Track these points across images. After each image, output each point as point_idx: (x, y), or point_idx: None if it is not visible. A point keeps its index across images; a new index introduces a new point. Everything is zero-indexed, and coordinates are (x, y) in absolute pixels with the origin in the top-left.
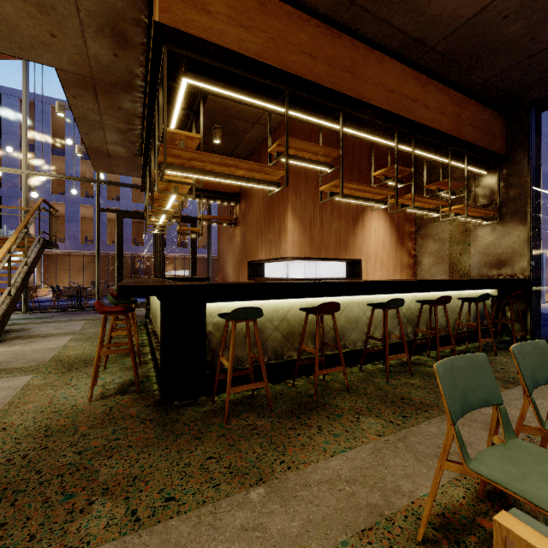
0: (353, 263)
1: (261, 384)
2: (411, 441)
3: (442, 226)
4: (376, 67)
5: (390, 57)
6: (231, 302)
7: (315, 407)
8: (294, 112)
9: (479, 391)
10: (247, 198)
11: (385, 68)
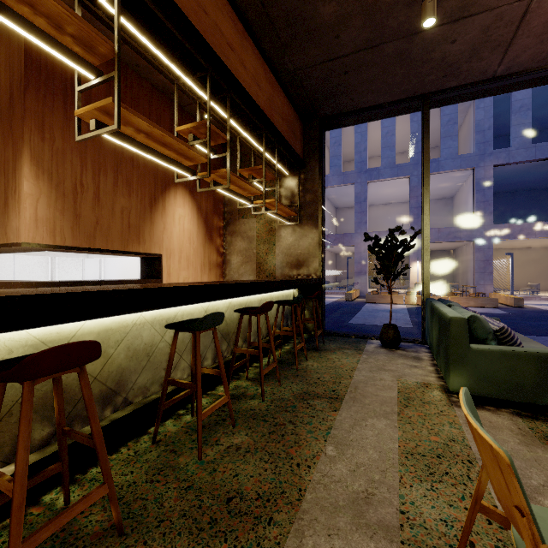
0: (150, 259)
1: None
2: None
3: (250, 223)
4: None
5: None
6: None
7: None
8: None
9: None
10: None
11: None
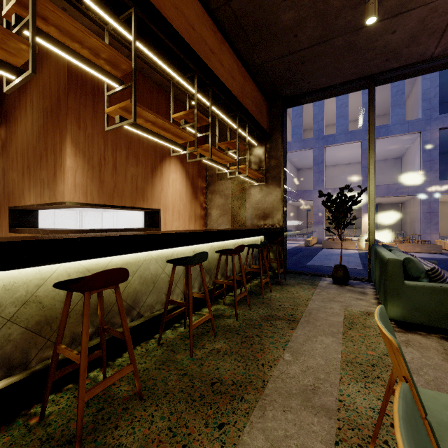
0: (151, 212)
1: None
2: None
3: (226, 184)
4: None
5: None
6: None
7: None
8: None
9: None
10: (9, 122)
11: None
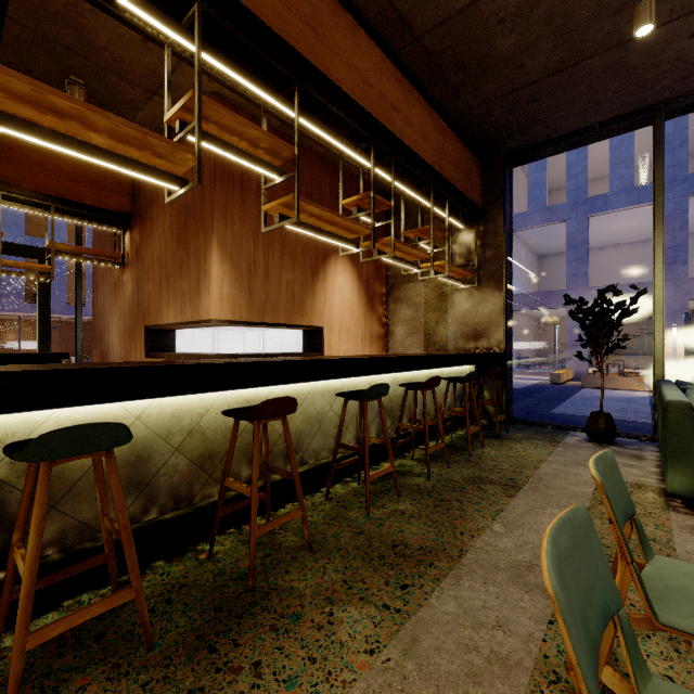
0: (311, 331)
1: (124, 594)
2: (425, 649)
3: (417, 288)
4: (348, 37)
5: (366, 33)
6: (66, 408)
7: (250, 605)
8: (215, 60)
9: (595, 596)
10: (144, 222)
11: (360, 46)
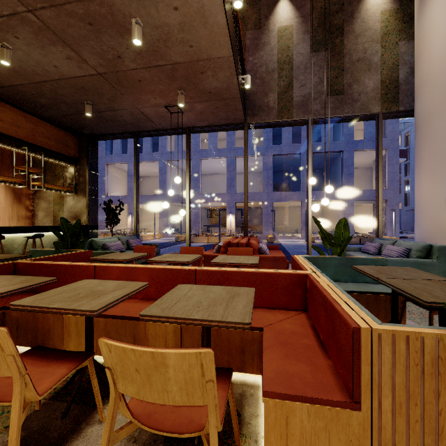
0: None
1: None
2: None
3: (49, 192)
4: None
5: None
6: None
7: None
8: None
9: None
10: None
11: None
